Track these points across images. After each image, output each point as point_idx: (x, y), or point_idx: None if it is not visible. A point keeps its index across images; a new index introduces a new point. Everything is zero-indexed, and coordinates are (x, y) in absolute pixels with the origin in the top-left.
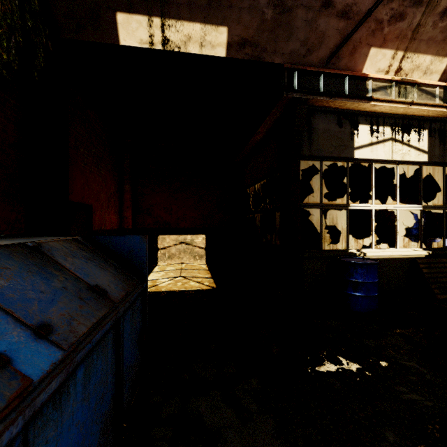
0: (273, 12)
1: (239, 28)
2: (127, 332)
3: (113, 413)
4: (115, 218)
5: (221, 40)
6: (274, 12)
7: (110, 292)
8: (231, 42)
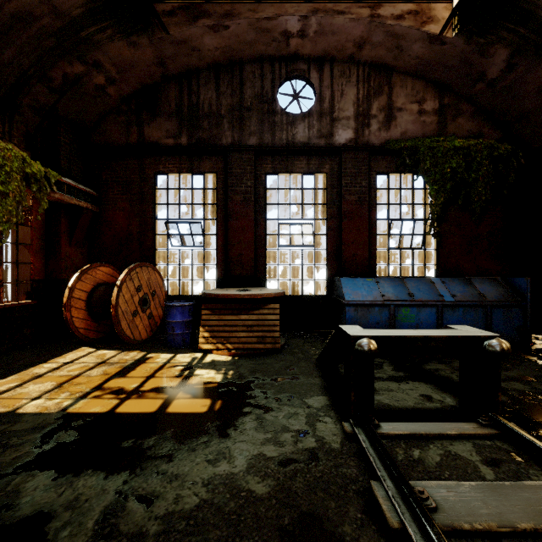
0: None
1: None
2: (498, 316)
3: None
4: None
5: None
6: None
7: (488, 297)
8: None
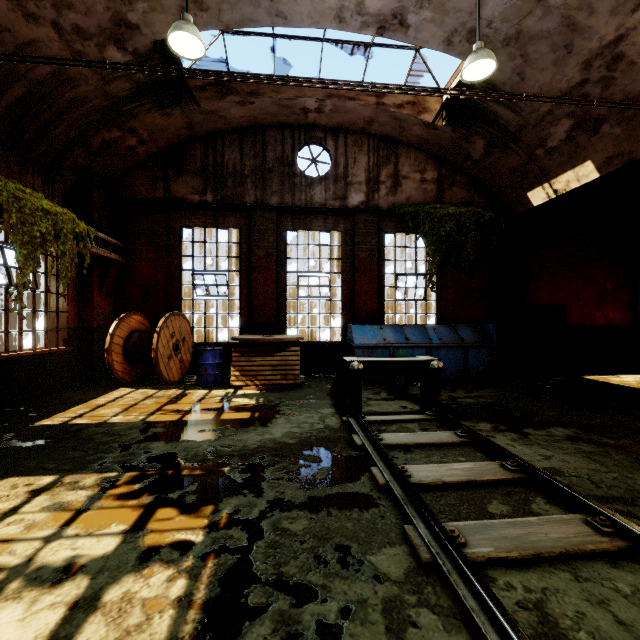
0: (620, 127)
1: (599, 155)
2: (473, 355)
3: (461, 372)
4: (617, 314)
5: (590, 169)
6: (621, 126)
7: (466, 340)
8: (598, 166)
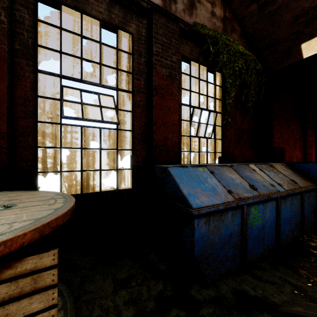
0: None
1: None
2: (306, 201)
3: (300, 225)
4: (299, 155)
5: None
6: None
7: (298, 183)
8: None
